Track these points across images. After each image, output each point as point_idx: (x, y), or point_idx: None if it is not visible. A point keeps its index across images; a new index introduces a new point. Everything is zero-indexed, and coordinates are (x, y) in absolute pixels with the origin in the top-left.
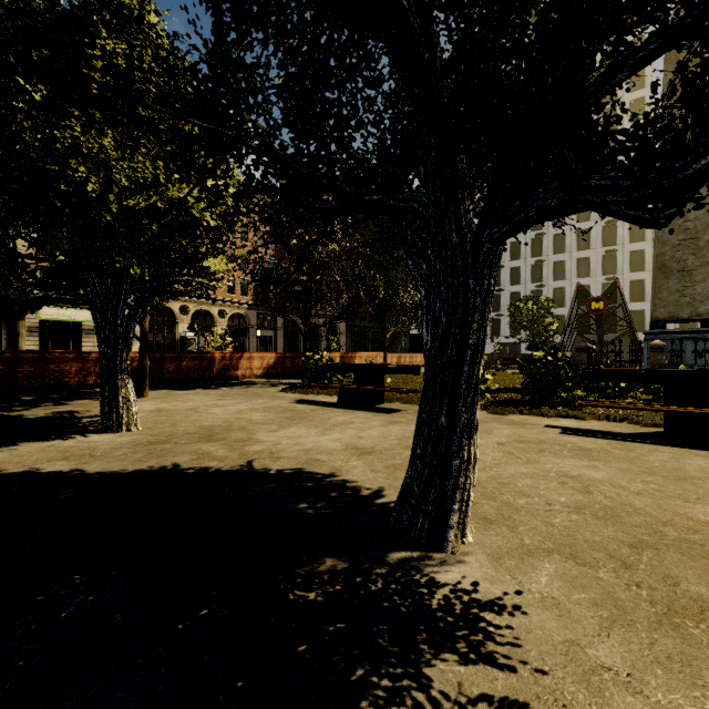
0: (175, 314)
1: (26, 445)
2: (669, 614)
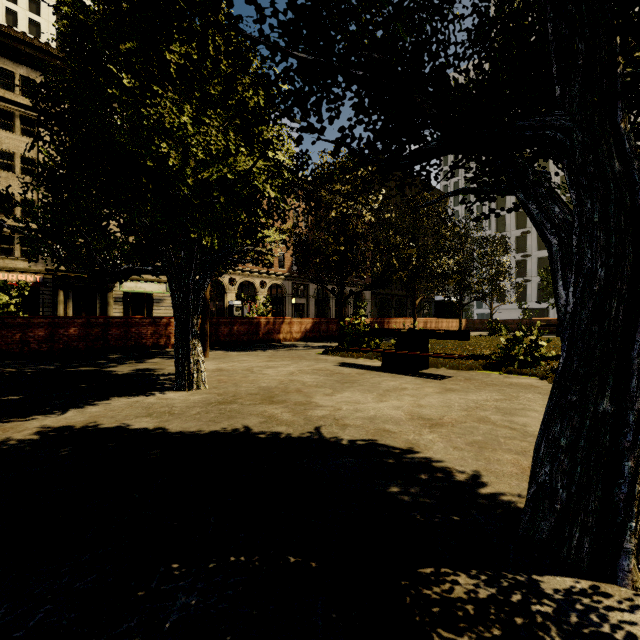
0: (225, 285)
1: (116, 400)
2: None
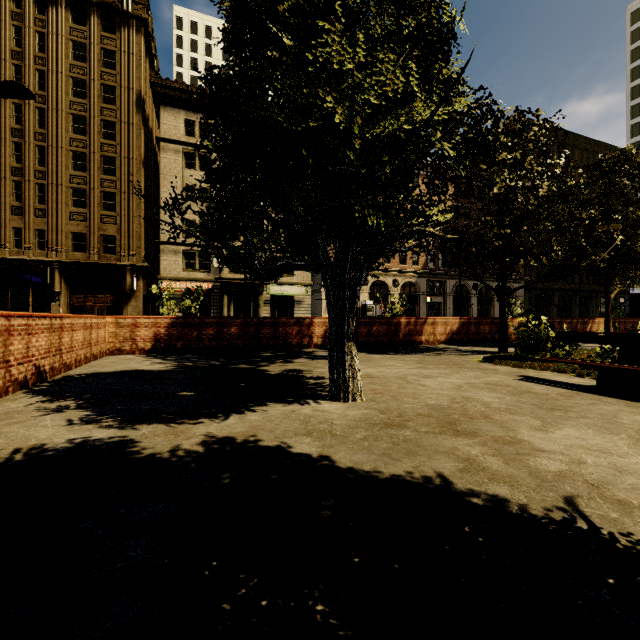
0: None
1: (273, 407)
2: None
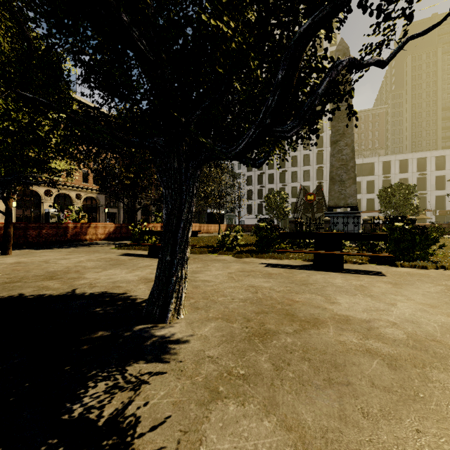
0: (41, 195)
1: None
2: (251, 336)
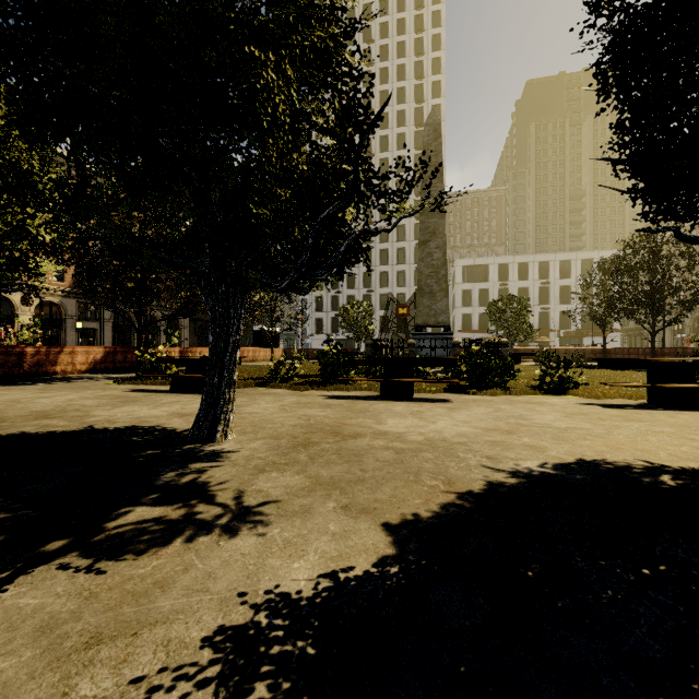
0: None
1: None
2: (296, 446)
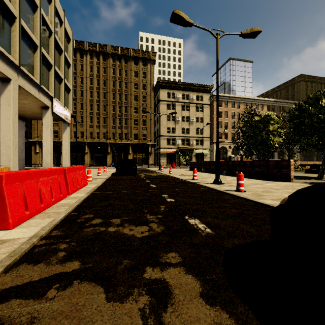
0: (227, 149)
1: None
2: None
